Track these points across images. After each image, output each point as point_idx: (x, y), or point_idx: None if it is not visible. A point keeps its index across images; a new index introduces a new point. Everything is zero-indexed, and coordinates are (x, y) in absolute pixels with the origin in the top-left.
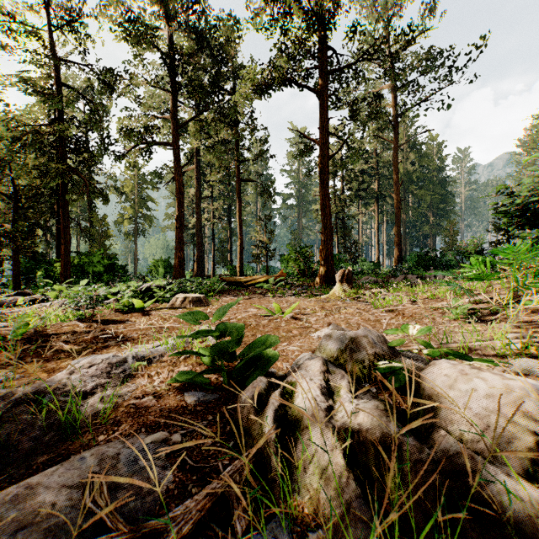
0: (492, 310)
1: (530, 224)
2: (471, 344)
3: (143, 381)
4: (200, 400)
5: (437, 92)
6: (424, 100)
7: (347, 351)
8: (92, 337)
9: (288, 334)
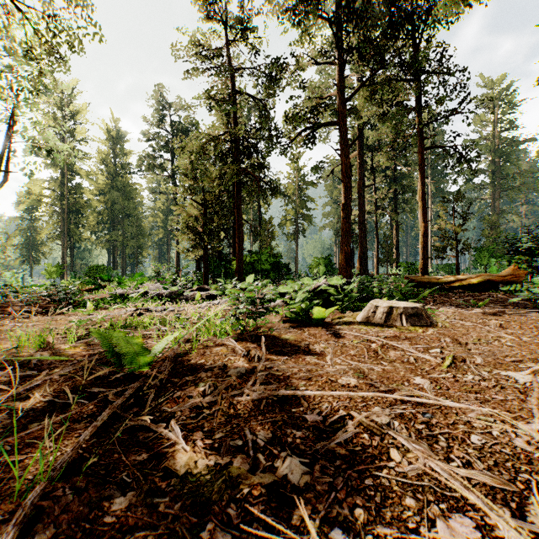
0: None
1: None
2: None
3: None
4: None
5: None
6: None
7: None
8: (247, 400)
9: None
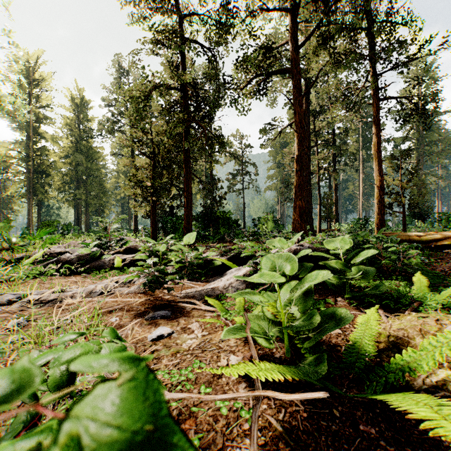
0: None
1: None
2: None
3: None
4: None
5: None
6: None
7: None
8: None
9: None
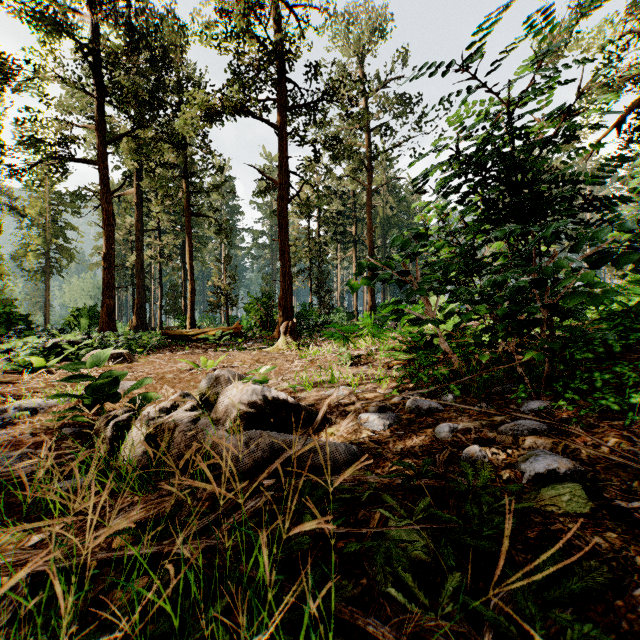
0: (366, 355)
1: (450, 281)
2: (317, 379)
3: (24, 426)
4: (75, 432)
5: (408, 139)
6: (396, 145)
7: (212, 388)
8: None
9: (197, 384)
